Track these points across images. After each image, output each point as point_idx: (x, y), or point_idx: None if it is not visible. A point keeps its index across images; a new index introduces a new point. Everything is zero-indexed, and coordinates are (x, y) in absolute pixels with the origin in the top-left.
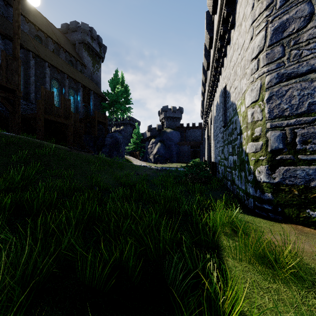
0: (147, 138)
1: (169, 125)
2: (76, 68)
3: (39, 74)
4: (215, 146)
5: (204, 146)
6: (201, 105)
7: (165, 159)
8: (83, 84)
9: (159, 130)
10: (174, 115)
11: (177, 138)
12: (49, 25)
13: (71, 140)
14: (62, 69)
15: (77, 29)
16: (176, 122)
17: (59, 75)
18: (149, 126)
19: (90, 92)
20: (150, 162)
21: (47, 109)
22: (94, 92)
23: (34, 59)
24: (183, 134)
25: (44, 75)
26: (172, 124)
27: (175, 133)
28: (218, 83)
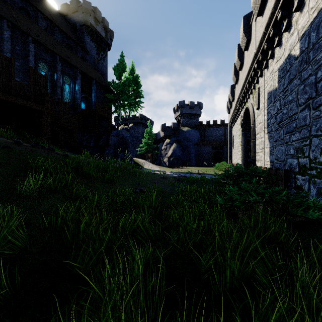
0: (161, 138)
1: (186, 123)
2: (76, 54)
3: (20, 52)
4: (275, 140)
5: (230, 147)
6: (231, 92)
7: (182, 162)
8: (81, 70)
9: (175, 129)
10: (192, 111)
11: (195, 138)
12: (42, 1)
13: (48, 135)
14: (53, 49)
15: (78, 9)
16: (194, 120)
17: (49, 56)
18: (163, 125)
19: (92, 81)
20: (164, 165)
21: (0, 84)
22: (97, 81)
23: (10, 29)
24: (203, 133)
25: (26, 53)
26: (189, 122)
27: (193, 131)
28: (294, 17)
